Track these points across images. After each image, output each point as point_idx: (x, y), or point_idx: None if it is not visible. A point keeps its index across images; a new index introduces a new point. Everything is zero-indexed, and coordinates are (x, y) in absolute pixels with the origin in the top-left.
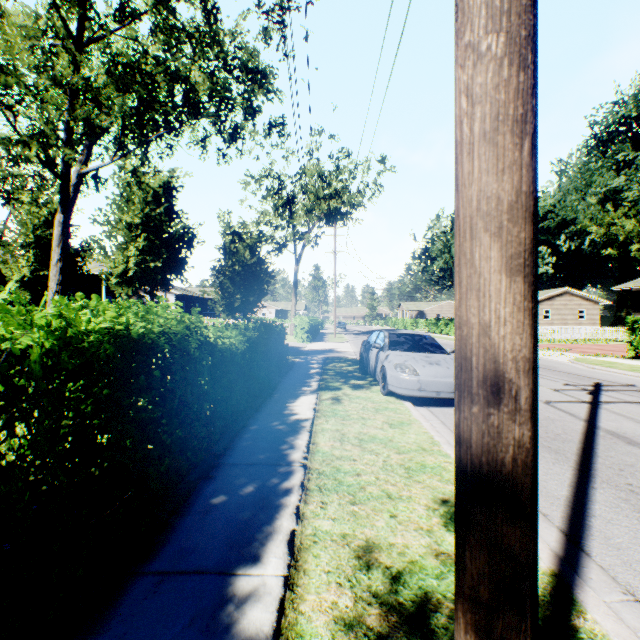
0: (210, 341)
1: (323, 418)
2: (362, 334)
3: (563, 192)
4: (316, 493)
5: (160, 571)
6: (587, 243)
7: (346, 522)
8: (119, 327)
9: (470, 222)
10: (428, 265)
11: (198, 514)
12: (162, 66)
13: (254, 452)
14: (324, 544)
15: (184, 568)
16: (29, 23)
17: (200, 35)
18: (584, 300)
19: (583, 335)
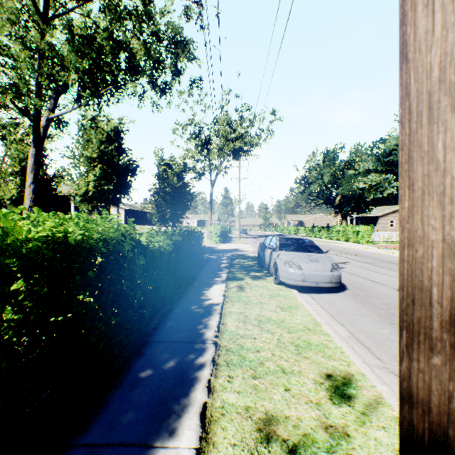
0: (143, 244)
1: (230, 303)
2: (259, 237)
3: None
4: (224, 368)
5: (90, 443)
6: None
7: (249, 395)
8: (60, 235)
9: (428, 100)
10: (306, 188)
11: (128, 387)
12: (106, 32)
13: (176, 331)
14: (230, 416)
15: (111, 440)
16: (5, 1)
17: (138, 13)
18: None
19: None
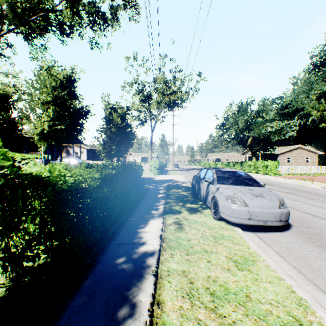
0: (48, 180)
1: (168, 251)
2: (187, 170)
3: (296, 93)
4: None
5: None
6: (310, 121)
7: None
8: None
9: None
10: (224, 132)
11: None
12: None
13: None
14: None
15: None
16: None
17: None
18: (309, 152)
19: (313, 171)
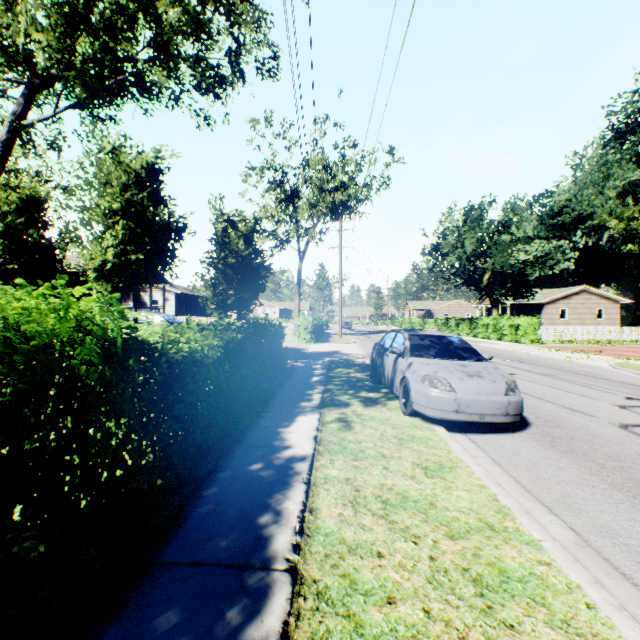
0: (156, 348)
1: (327, 455)
2: (369, 334)
3: (579, 186)
4: None
5: None
6: (605, 239)
7: None
8: None
9: None
10: (439, 262)
11: None
12: None
13: (213, 531)
14: None
15: None
16: None
17: None
18: (603, 299)
19: (607, 336)
